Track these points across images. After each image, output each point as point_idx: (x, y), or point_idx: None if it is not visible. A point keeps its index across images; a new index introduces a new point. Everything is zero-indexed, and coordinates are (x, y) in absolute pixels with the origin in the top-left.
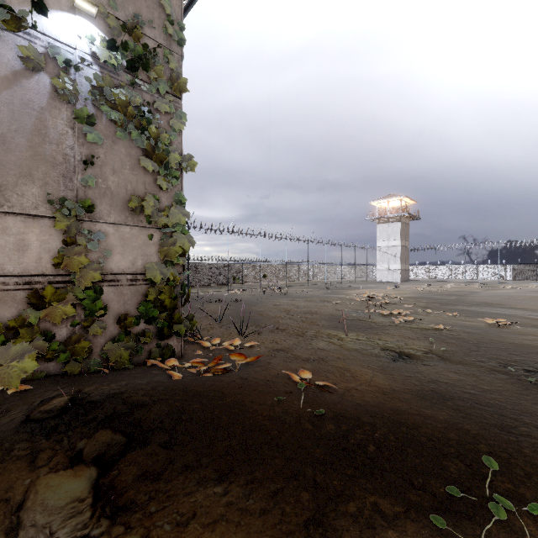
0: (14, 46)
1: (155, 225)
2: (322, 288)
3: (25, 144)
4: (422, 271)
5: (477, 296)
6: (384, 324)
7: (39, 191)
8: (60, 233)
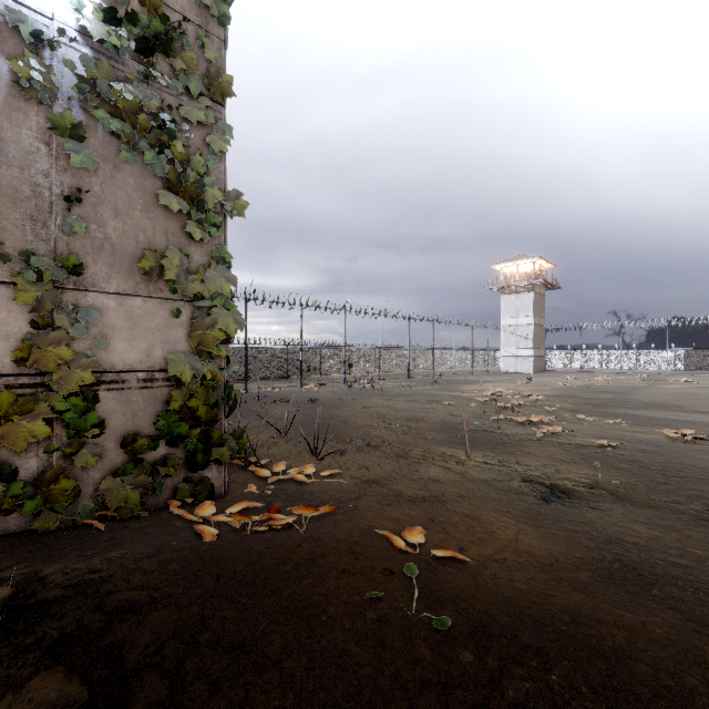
0: None
1: (184, 296)
2: (428, 382)
3: None
4: (562, 358)
5: (642, 394)
6: (521, 438)
7: None
8: (26, 308)
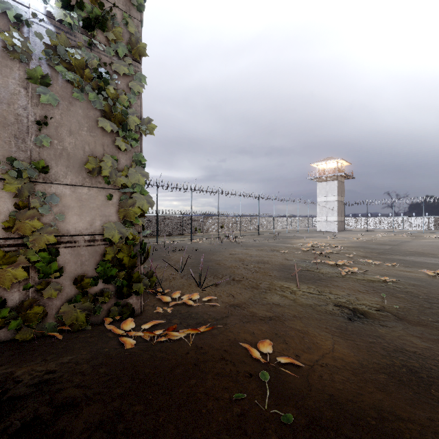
0: None
1: (114, 186)
2: (271, 237)
3: None
4: (355, 222)
5: (408, 245)
6: (332, 275)
7: None
8: (11, 195)
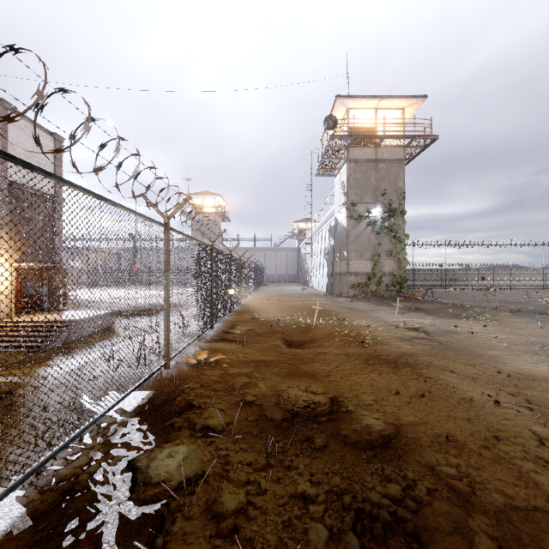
0: (365, 222)
1: (396, 258)
2: None
3: (366, 243)
4: None
5: None
6: (531, 304)
7: (369, 253)
8: (372, 263)
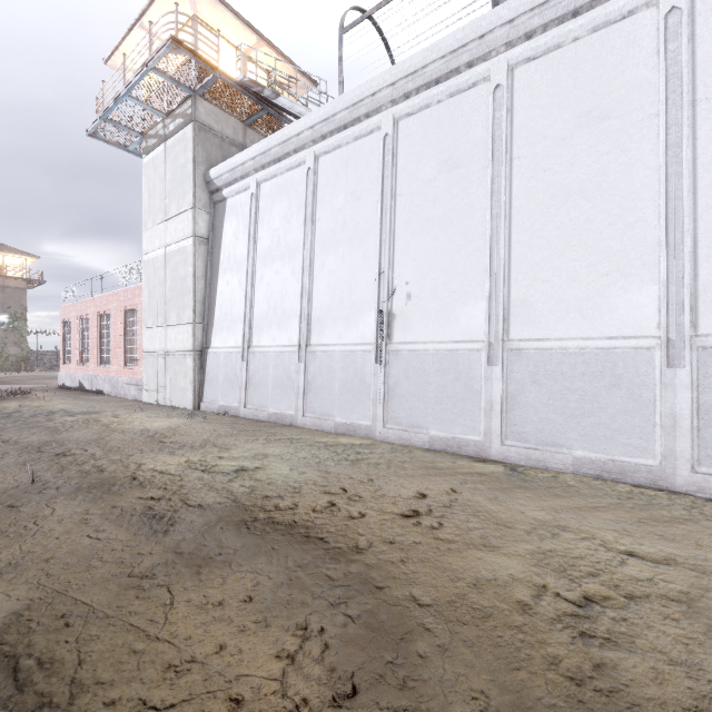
0: None
1: (20, 346)
2: None
3: None
4: None
5: None
6: None
7: None
8: (1, 348)
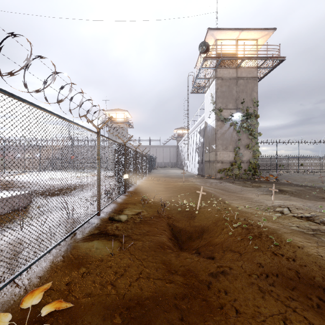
0: (228, 123)
1: (251, 150)
2: None
3: (230, 139)
4: None
5: None
6: None
7: (231, 146)
8: (234, 153)
